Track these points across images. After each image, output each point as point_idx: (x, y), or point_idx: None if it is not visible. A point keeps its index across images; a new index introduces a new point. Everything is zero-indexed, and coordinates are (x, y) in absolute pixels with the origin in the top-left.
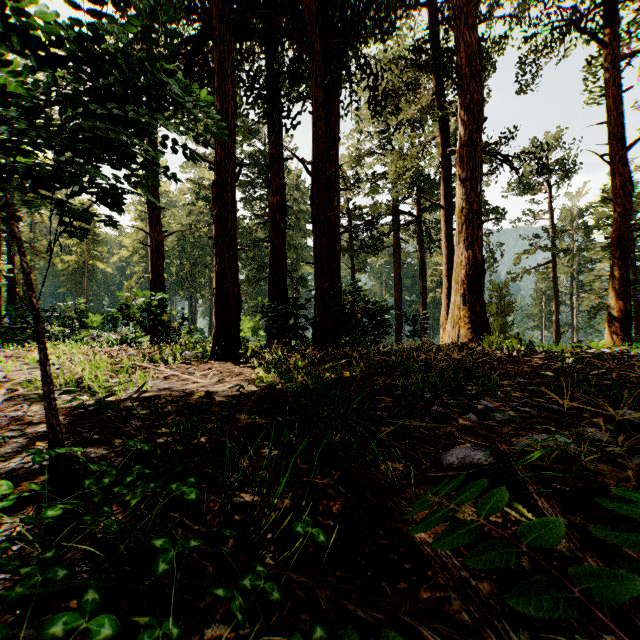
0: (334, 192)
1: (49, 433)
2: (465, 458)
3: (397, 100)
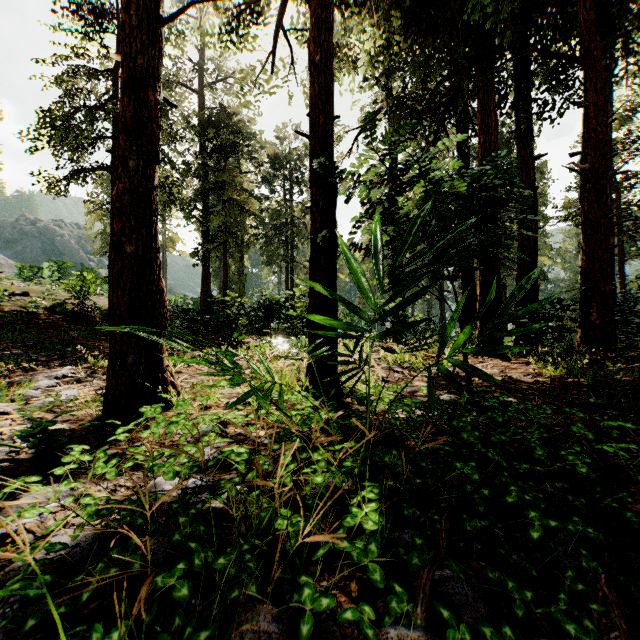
0: None
1: (467, 381)
2: None
3: None
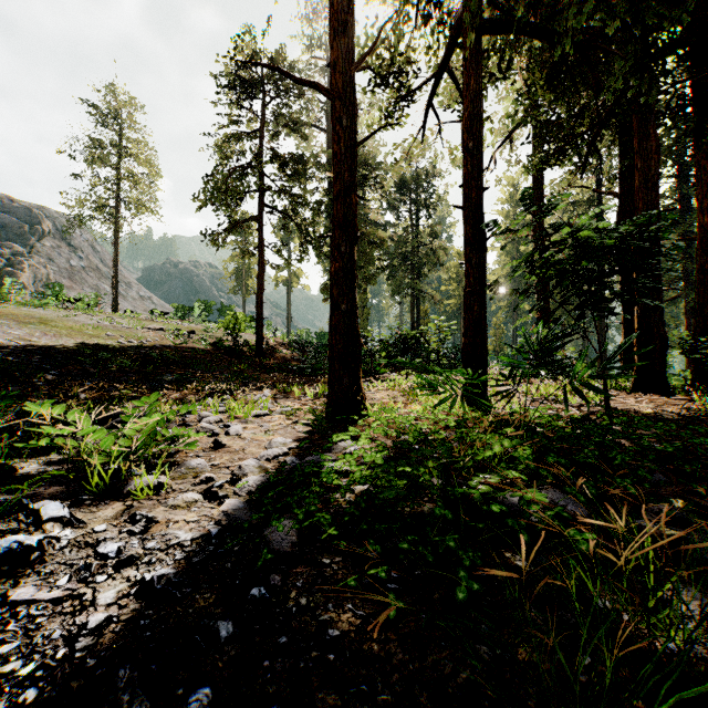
0: None
1: (606, 406)
2: None
3: None
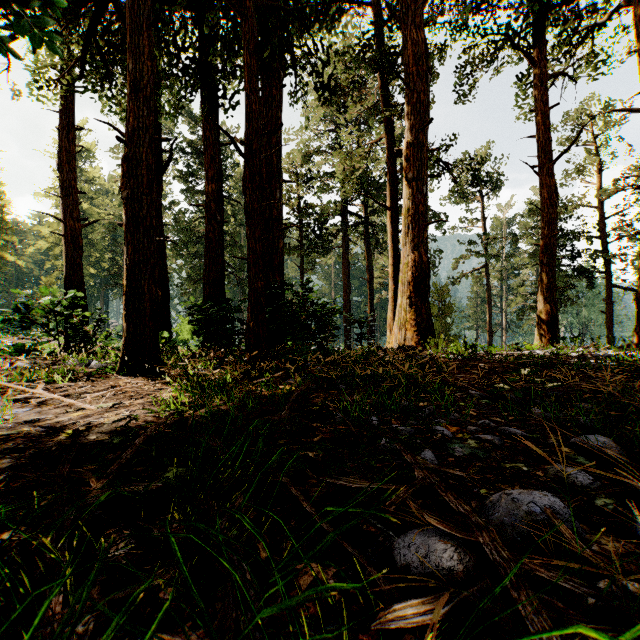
0: (277, 183)
1: None
2: (429, 556)
3: (345, 97)
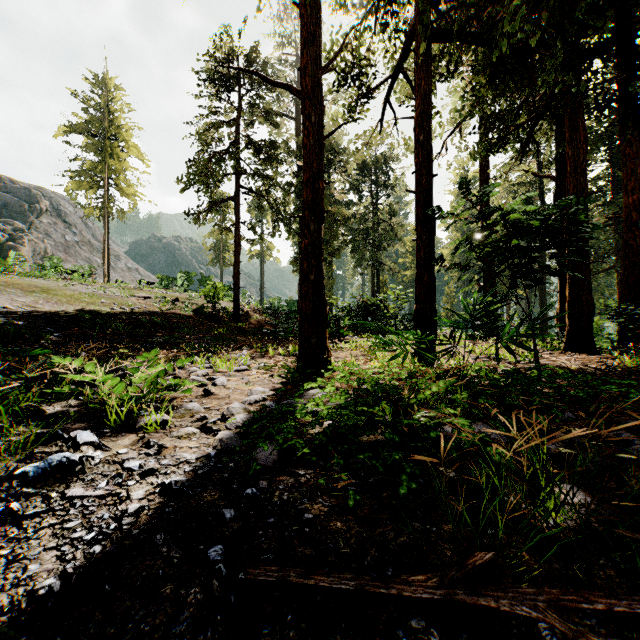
0: None
1: (536, 361)
2: None
3: None
